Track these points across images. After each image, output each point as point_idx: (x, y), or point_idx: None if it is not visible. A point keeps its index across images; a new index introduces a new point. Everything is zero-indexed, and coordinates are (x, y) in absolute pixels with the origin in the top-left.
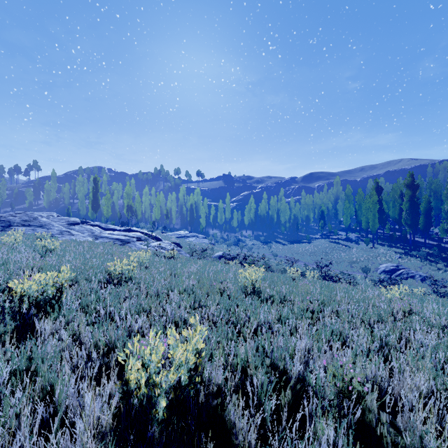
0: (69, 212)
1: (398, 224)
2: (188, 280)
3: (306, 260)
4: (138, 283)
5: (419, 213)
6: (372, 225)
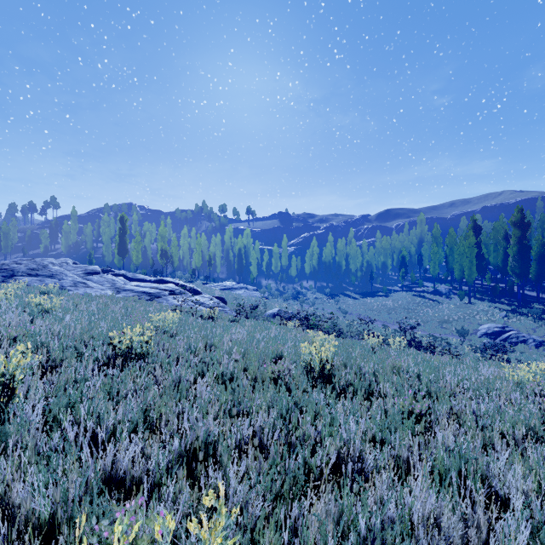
0: (91, 258)
1: (502, 273)
2: (229, 354)
3: (384, 318)
4: (153, 364)
5: (531, 259)
6: (468, 275)
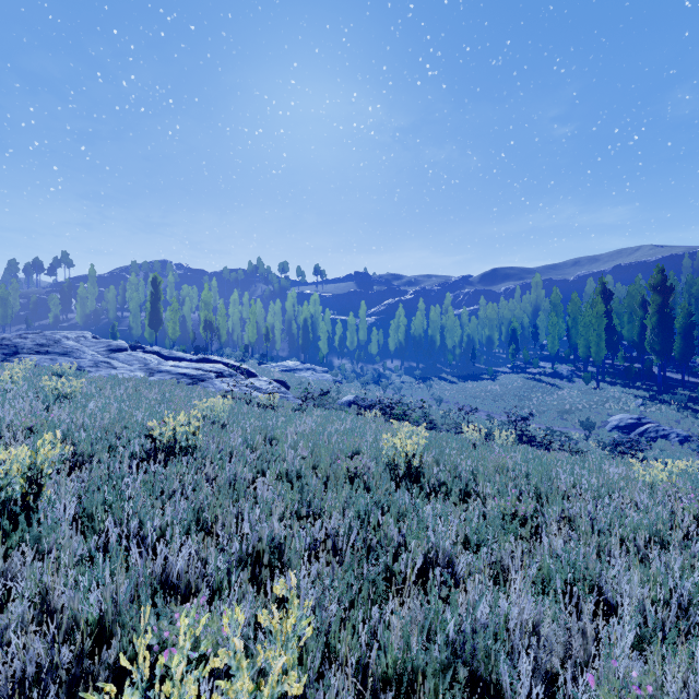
0: (115, 331)
1: (638, 350)
2: (294, 449)
3: (489, 407)
4: (202, 459)
5: (674, 333)
6: (596, 352)
